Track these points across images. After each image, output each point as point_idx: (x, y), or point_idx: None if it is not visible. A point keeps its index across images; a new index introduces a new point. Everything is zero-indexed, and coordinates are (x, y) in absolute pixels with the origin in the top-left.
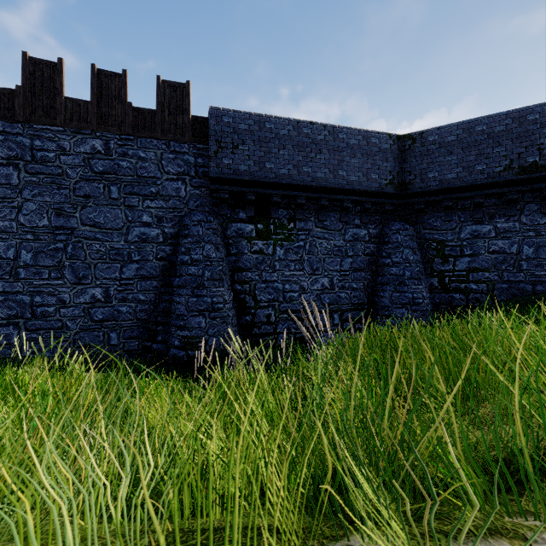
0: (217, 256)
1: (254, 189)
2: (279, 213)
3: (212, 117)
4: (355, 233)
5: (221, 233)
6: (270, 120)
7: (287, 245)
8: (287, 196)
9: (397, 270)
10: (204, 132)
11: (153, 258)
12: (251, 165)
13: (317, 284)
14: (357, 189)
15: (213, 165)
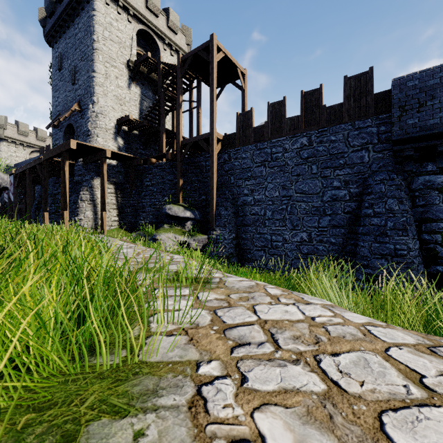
0: (400, 208)
1: None
2: None
3: (395, 87)
4: None
5: (405, 187)
6: None
7: None
8: None
9: None
10: (386, 103)
11: (341, 212)
12: (442, 116)
13: None
14: None
15: (396, 129)
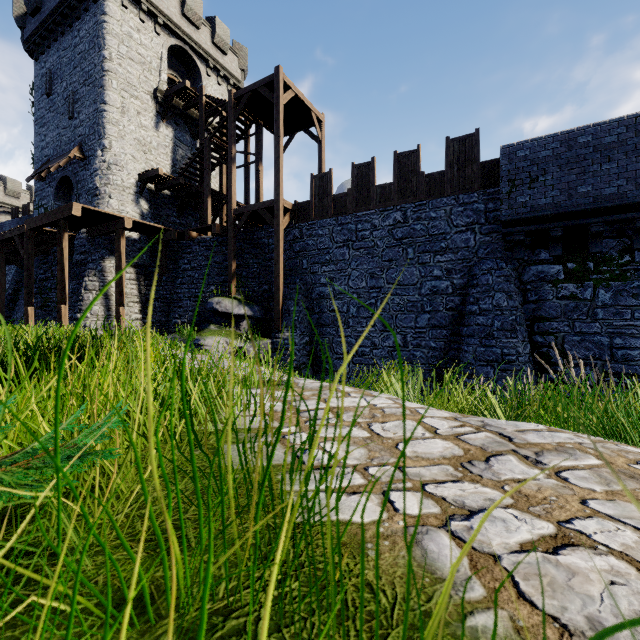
0: (510, 305)
1: (560, 223)
2: (602, 246)
3: (504, 157)
4: None
5: (515, 279)
6: (584, 132)
7: (618, 285)
8: (615, 222)
9: None
10: (495, 175)
11: (443, 308)
12: (555, 195)
13: None
14: None
15: (505, 207)
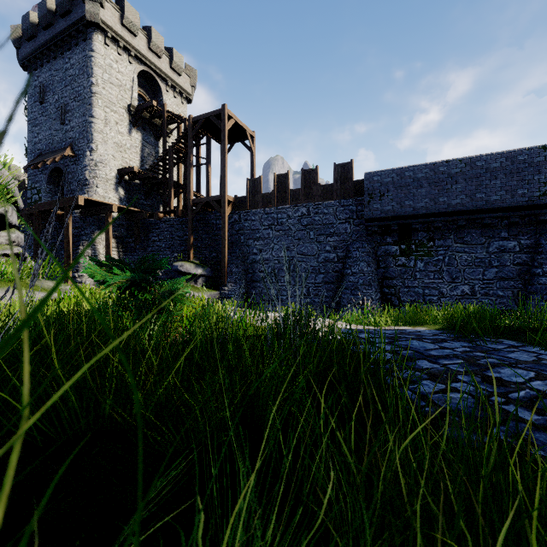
0: (368, 270)
1: (396, 222)
2: (418, 236)
3: (366, 179)
4: (501, 245)
5: (372, 254)
6: (408, 170)
7: (427, 259)
8: (424, 222)
9: (546, 279)
10: (362, 189)
11: (332, 271)
12: (393, 205)
13: (457, 290)
14: (498, 207)
15: (366, 210)
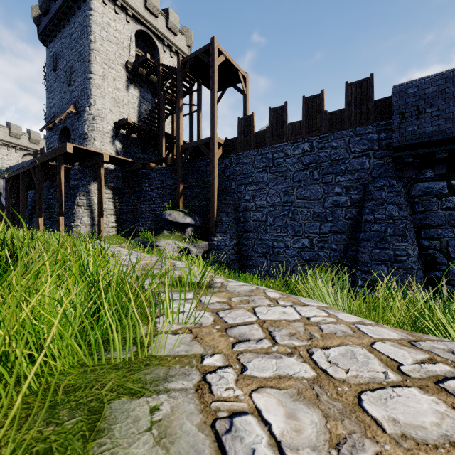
0: (400, 215)
1: (445, 147)
2: None
3: (395, 94)
4: None
5: (404, 194)
6: None
7: None
8: None
9: None
10: (386, 110)
11: (342, 218)
12: (441, 123)
13: None
14: None
15: (396, 135)
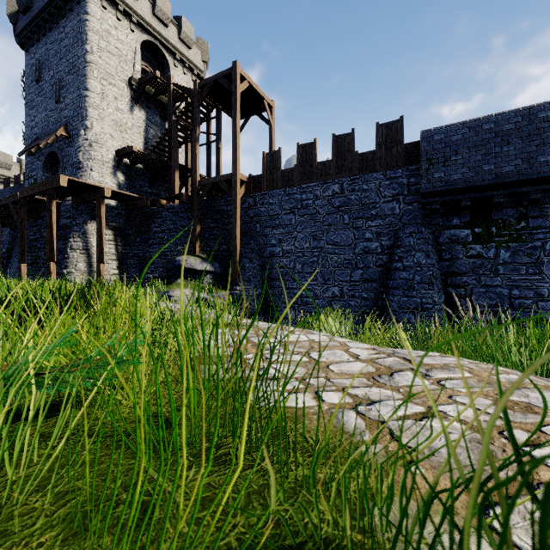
0: (427, 262)
1: (469, 195)
2: (502, 214)
3: (423, 140)
4: None
5: (432, 241)
6: (488, 121)
7: (515, 246)
8: (513, 194)
9: None
10: (416, 154)
11: (373, 265)
12: (465, 172)
13: None
14: None
15: (424, 181)
